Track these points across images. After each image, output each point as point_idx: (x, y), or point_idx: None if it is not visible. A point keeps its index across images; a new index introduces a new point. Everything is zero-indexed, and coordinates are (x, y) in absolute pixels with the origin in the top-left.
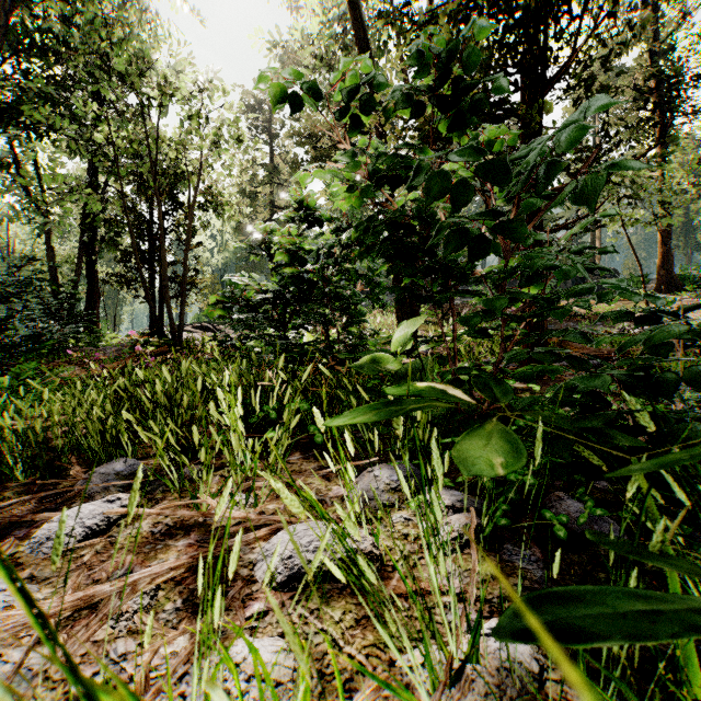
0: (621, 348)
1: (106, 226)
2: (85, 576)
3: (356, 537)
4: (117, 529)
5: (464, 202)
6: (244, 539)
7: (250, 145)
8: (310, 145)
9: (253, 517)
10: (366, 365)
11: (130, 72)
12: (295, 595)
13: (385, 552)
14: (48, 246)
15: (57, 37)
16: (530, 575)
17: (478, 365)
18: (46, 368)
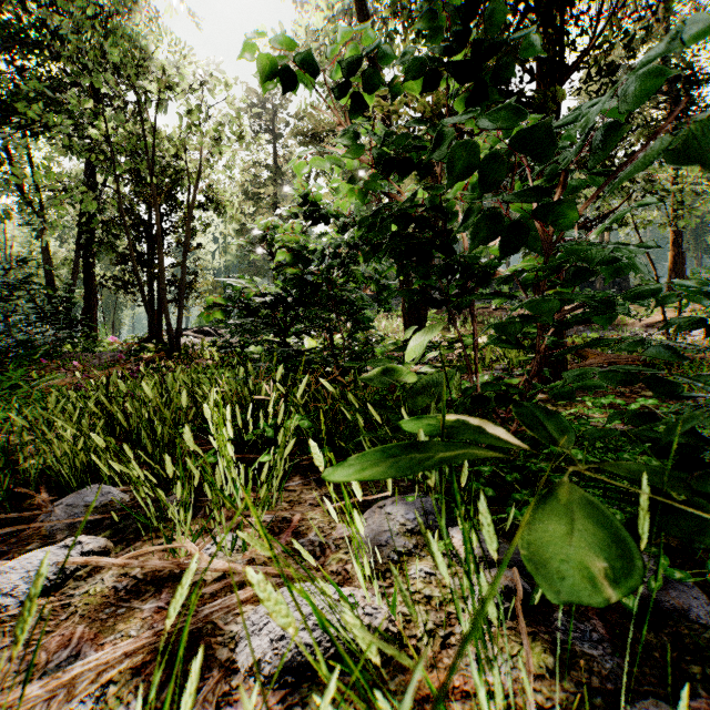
0: None
1: (104, 227)
2: (20, 658)
3: (372, 657)
4: (74, 584)
5: (501, 181)
6: (226, 603)
7: (251, 142)
8: (314, 145)
9: (240, 569)
10: (375, 378)
11: (126, 66)
12: (287, 693)
13: (403, 624)
14: (44, 249)
15: (52, 32)
16: (598, 666)
17: (501, 377)
18: (37, 375)
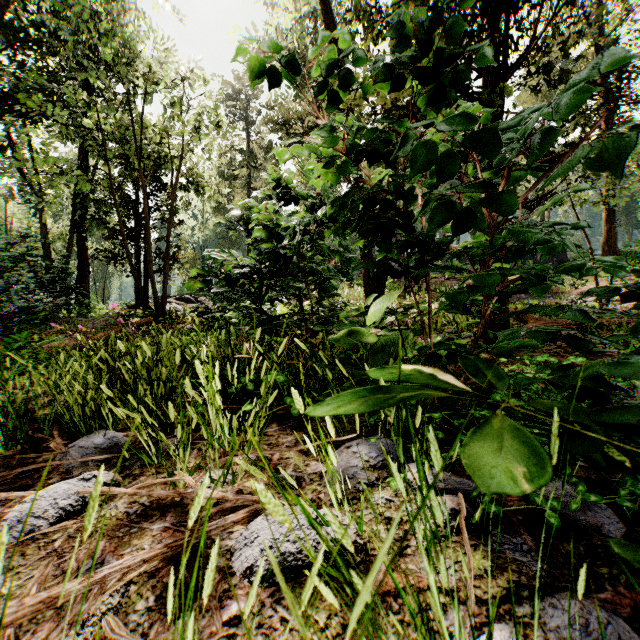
0: (631, 329)
1: (95, 205)
2: (55, 566)
3: (348, 547)
4: None
5: (449, 174)
6: (222, 523)
7: (228, 130)
8: (283, 131)
9: (231, 497)
10: (341, 338)
11: (117, 62)
12: (275, 591)
13: (368, 539)
14: (42, 225)
15: (50, 31)
16: (526, 569)
17: (450, 338)
18: (38, 338)
